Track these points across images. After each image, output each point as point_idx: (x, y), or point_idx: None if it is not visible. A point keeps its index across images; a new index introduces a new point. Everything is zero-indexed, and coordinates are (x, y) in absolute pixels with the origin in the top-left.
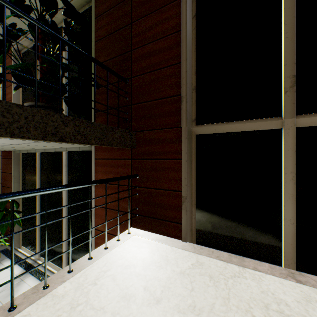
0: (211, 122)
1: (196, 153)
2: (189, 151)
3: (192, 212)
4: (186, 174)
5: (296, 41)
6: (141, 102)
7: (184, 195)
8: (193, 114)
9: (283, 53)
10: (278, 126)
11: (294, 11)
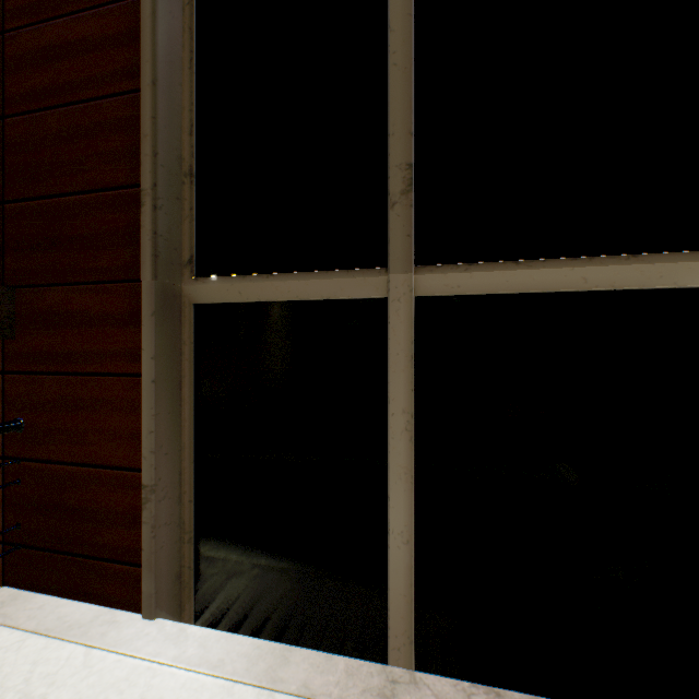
0: (233, 270)
1: (195, 356)
2: (170, 351)
3: (185, 524)
4: (156, 420)
5: (419, 80)
6: (32, 198)
7: (148, 481)
8: (187, 246)
9: (388, 105)
10: (380, 292)
11: (411, 1)
